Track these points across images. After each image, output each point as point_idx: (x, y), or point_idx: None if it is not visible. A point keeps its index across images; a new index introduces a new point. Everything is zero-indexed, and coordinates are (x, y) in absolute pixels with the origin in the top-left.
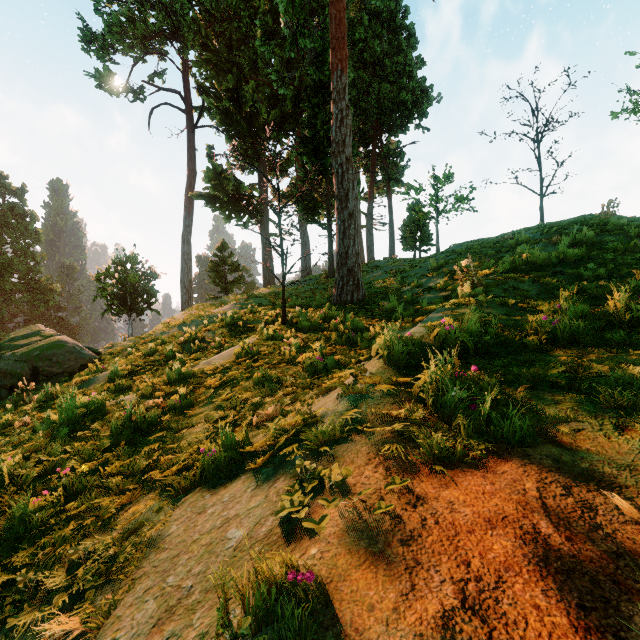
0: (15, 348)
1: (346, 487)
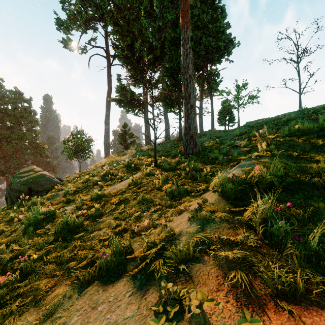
0: (21, 177)
1: (203, 317)
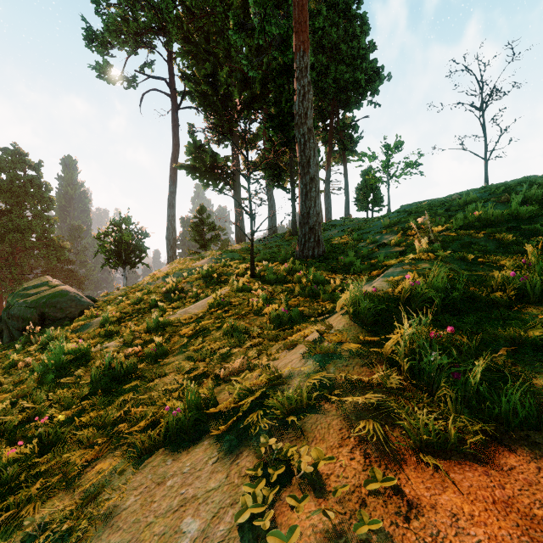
0: (27, 296)
1: (318, 479)
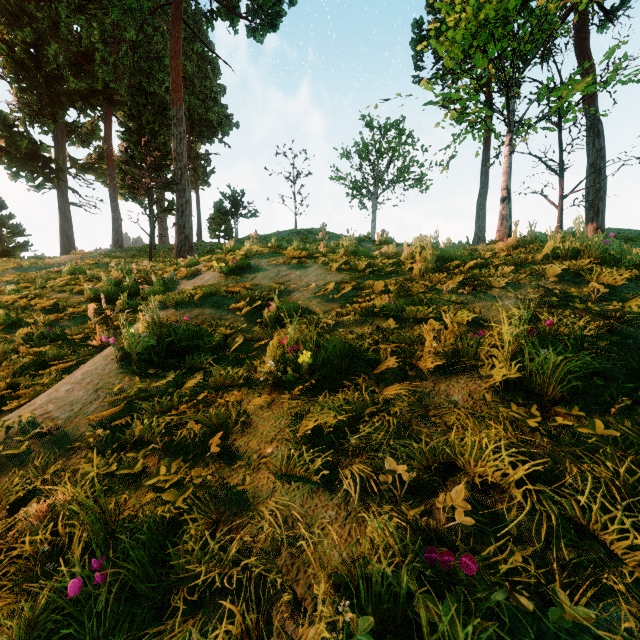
0: None
1: None
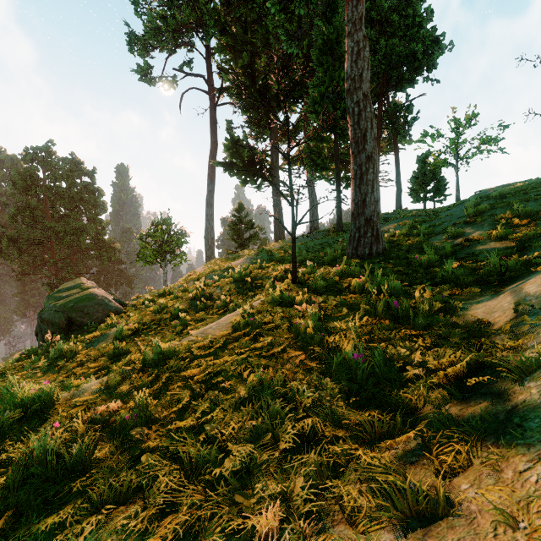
0: (59, 299)
1: None
